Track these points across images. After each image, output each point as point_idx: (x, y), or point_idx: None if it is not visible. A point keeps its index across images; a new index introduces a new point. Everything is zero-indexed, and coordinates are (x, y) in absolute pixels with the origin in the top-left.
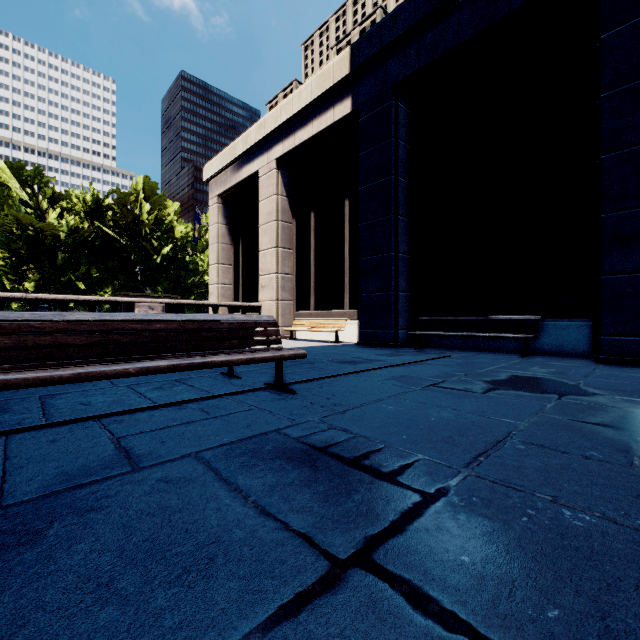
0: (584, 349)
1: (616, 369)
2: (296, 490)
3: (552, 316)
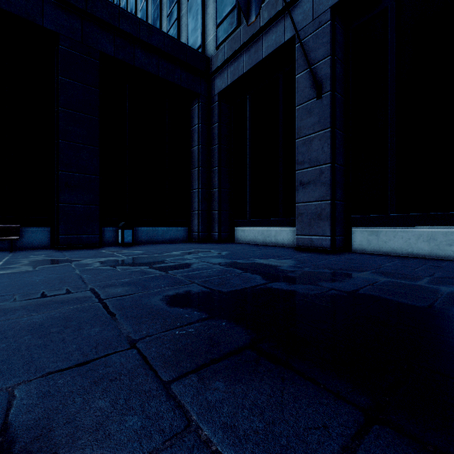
0: (46, 244)
1: (71, 251)
2: (46, 306)
3: (26, 225)
